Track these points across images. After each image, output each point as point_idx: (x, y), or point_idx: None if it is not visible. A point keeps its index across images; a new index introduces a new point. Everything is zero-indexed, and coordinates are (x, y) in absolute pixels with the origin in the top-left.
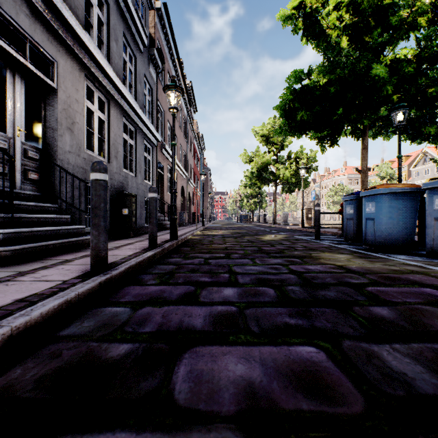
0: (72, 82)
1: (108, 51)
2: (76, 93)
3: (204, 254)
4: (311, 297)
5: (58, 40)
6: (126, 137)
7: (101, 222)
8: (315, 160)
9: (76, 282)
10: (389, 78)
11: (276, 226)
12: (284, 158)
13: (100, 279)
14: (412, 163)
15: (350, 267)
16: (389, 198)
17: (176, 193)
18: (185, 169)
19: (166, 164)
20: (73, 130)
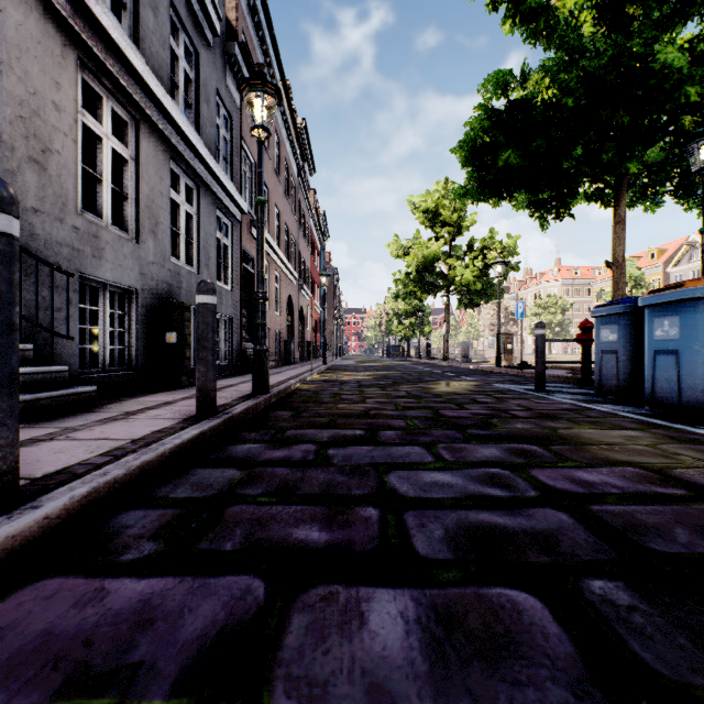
0: (44, 64)
1: (136, 25)
2: (55, 90)
3: (320, 431)
4: None
5: None
6: (177, 199)
7: None
8: (514, 252)
9: None
10: (690, 71)
11: (450, 364)
12: (461, 250)
13: None
14: (670, 260)
15: (689, 475)
16: None
17: (265, 300)
18: (295, 267)
19: None
20: (46, 165)
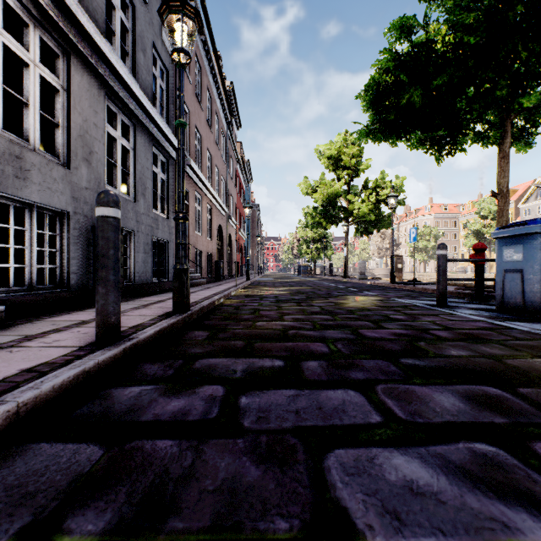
0: None
1: None
2: None
3: (233, 361)
4: None
5: None
6: (113, 133)
7: None
8: (401, 190)
9: None
10: None
11: (350, 280)
12: (358, 189)
13: None
14: (520, 198)
15: None
16: None
17: (185, 220)
18: (224, 202)
19: (193, 190)
20: None
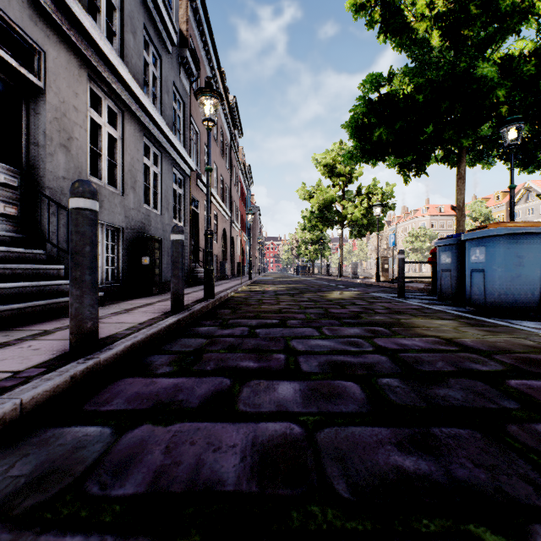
0: (69, 82)
1: (122, 46)
2: (75, 98)
3: (250, 320)
4: (424, 401)
5: (46, 21)
6: (148, 163)
7: (86, 276)
8: (391, 196)
9: (33, 376)
10: (499, 80)
11: (343, 279)
12: (352, 194)
13: (75, 370)
14: None
15: (464, 341)
16: (506, 241)
17: (212, 235)
18: (228, 207)
19: (203, 200)
20: (70, 148)
